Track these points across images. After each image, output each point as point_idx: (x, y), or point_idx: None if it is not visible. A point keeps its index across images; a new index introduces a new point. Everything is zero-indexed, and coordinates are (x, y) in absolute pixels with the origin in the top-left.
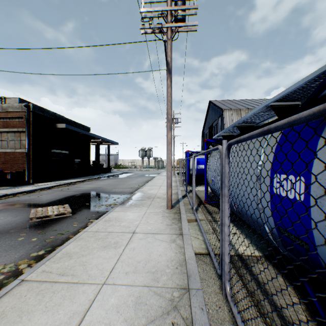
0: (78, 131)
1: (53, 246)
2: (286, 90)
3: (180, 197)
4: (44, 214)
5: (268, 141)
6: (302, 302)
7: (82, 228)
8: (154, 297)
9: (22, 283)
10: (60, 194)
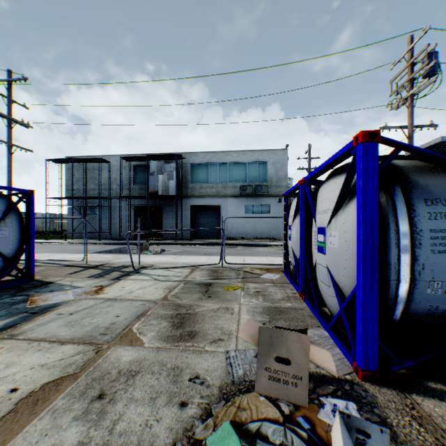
0: None
1: None
2: None
3: None
4: None
5: None
6: None
7: None
8: None
9: None
10: None
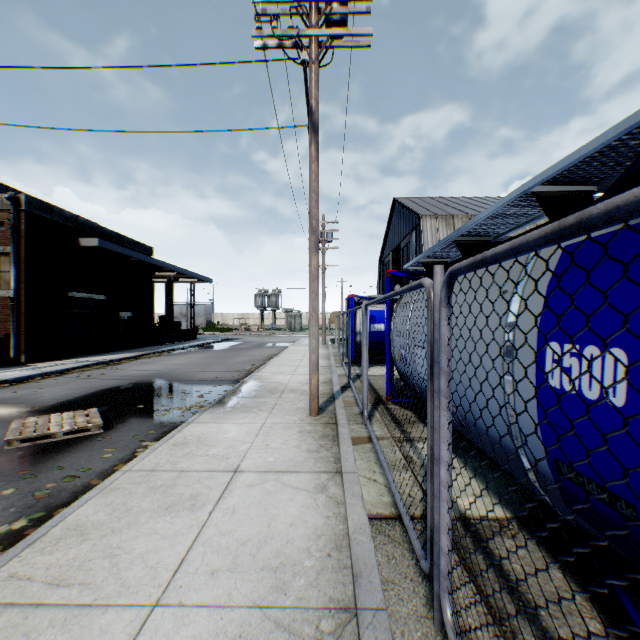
0: (127, 255)
1: (51, 508)
2: (574, 154)
3: (336, 390)
4: (40, 431)
5: (528, 271)
6: (611, 633)
7: (123, 462)
8: (275, 637)
9: None
10: (84, 386)
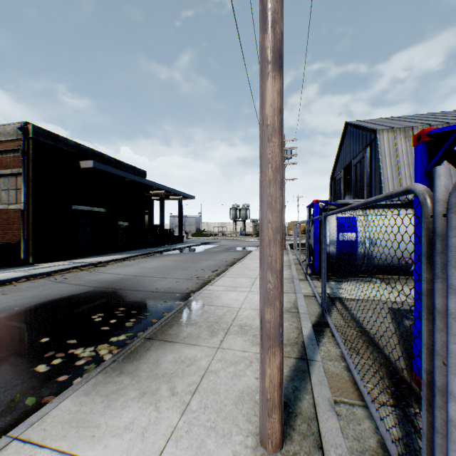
0: (120, 175)
1: None
2: None
3: (306, 334)
4: None
5: None
6: None
7: None
8: None
9: None
10: (41, 294)
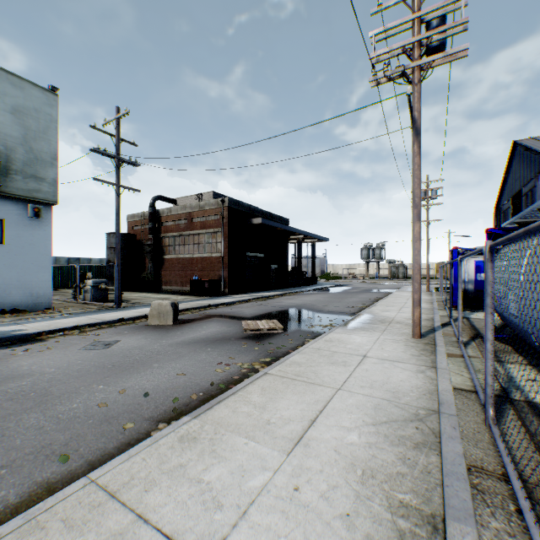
0: (276, 226)
1: (276, 357)
2: None
3: (436, 325)
4: (256, 327)
5: None
6: None
7: (299, 346)
8: (395, 408)
9: (266, 374)
10: (261, 309)
